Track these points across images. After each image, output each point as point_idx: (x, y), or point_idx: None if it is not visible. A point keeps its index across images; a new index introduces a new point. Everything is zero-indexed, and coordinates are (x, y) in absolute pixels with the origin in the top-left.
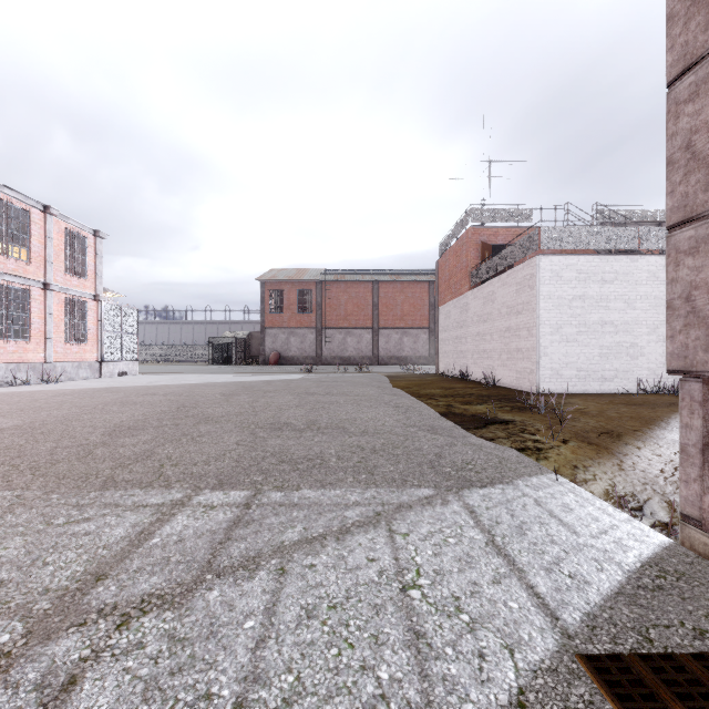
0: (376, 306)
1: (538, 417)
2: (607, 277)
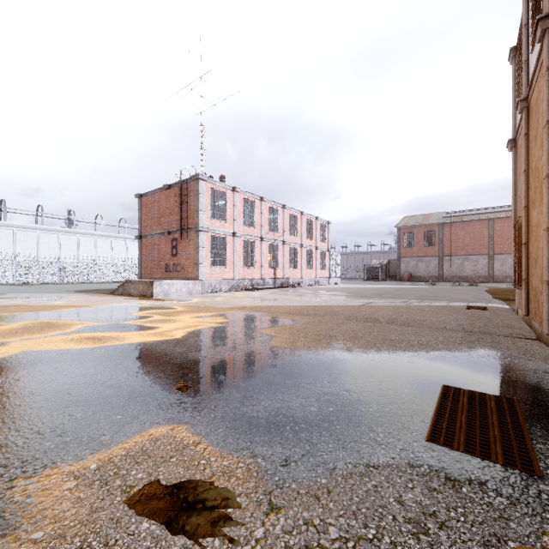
0: (491, 237)
1: None
2: None
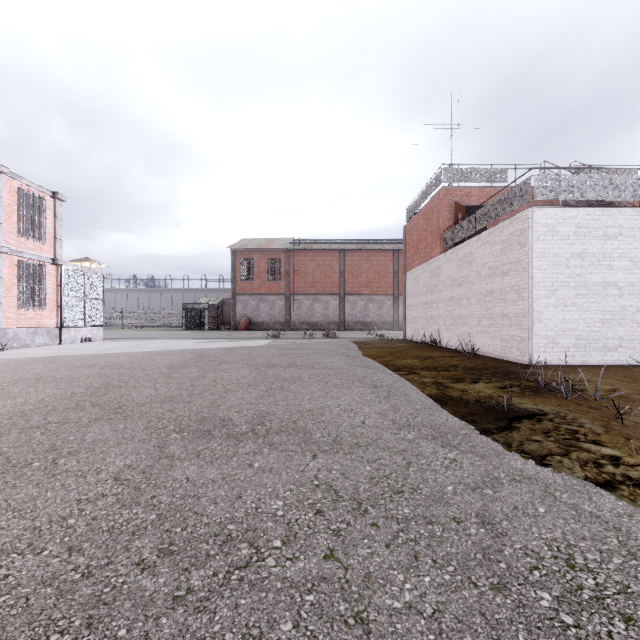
0: (342, 273)
1: (571, 405)
2: (610, 232)
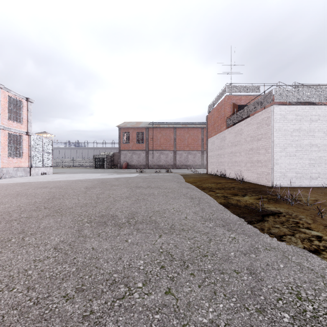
0: (175, 139)
1: (294, 208)
2: (313, 118)
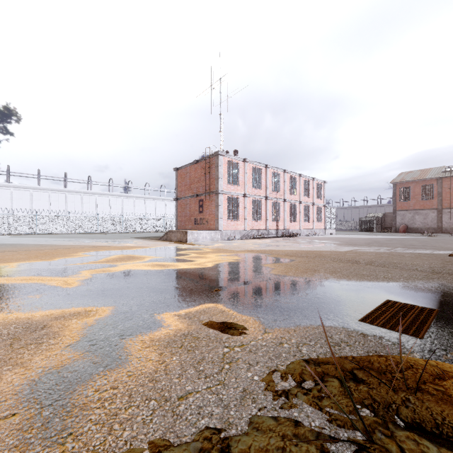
0: None
1: None
2: None
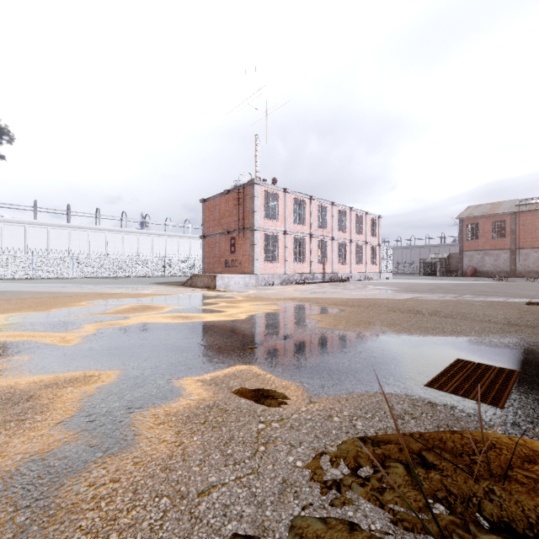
0: None
1: None
2: None
